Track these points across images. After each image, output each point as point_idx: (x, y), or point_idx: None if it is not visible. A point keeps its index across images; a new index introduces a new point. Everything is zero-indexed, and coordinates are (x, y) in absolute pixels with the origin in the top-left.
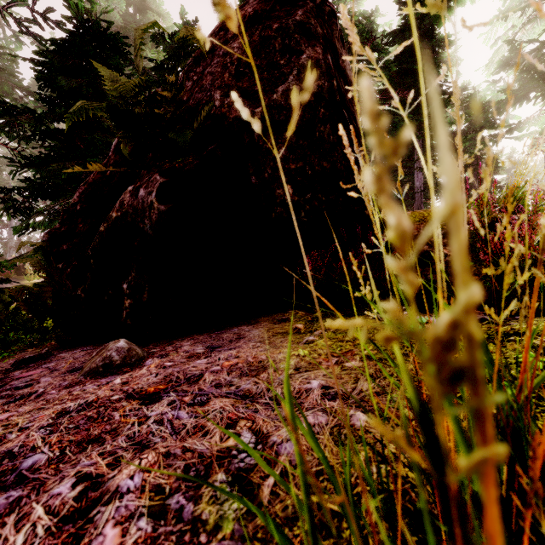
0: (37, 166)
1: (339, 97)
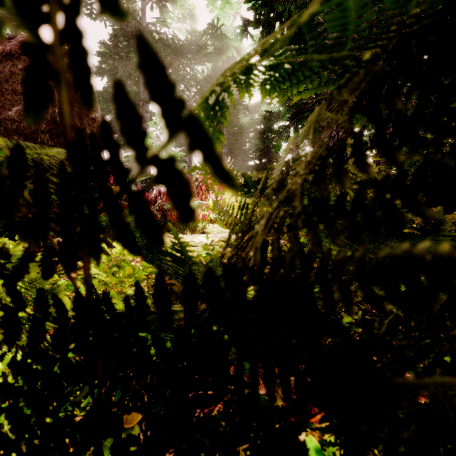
0: None
1: (59, 119)
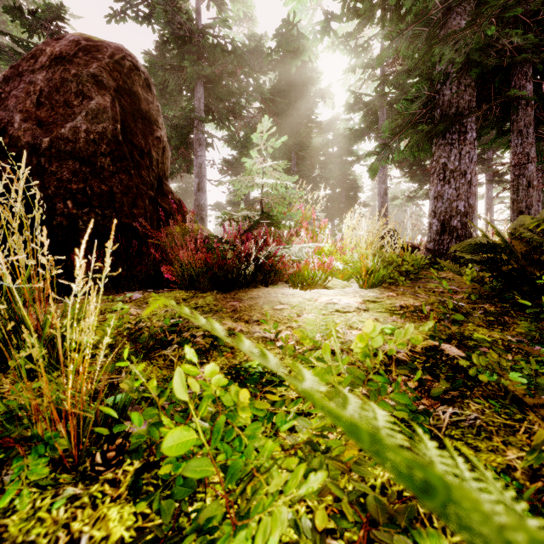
0: None
1: (122, 137)
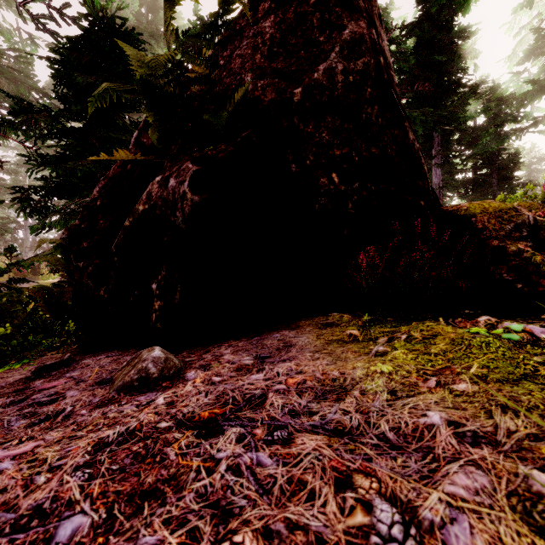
0: (53, 164)
1: (386, 75)
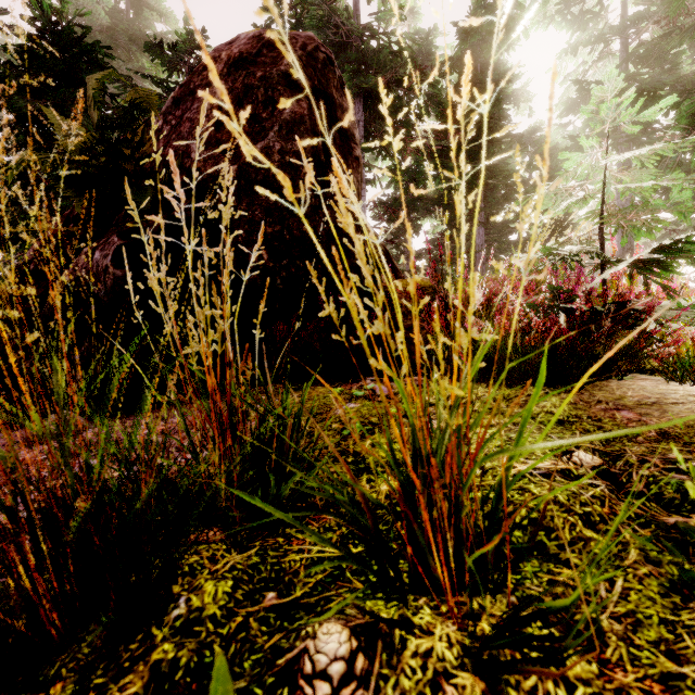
0: None
1: (324, 157)
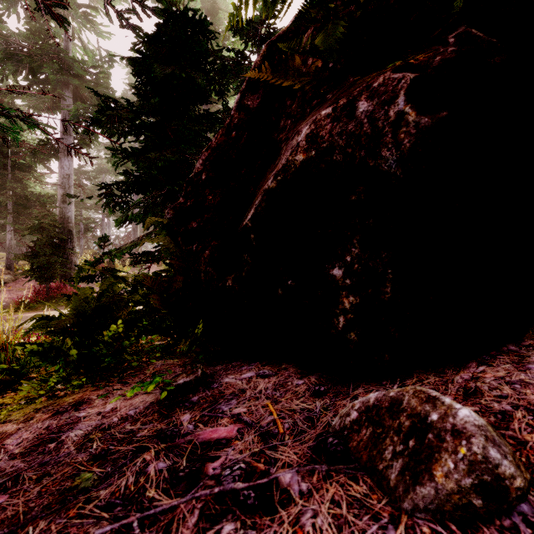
0: (136, 156)
1: None
